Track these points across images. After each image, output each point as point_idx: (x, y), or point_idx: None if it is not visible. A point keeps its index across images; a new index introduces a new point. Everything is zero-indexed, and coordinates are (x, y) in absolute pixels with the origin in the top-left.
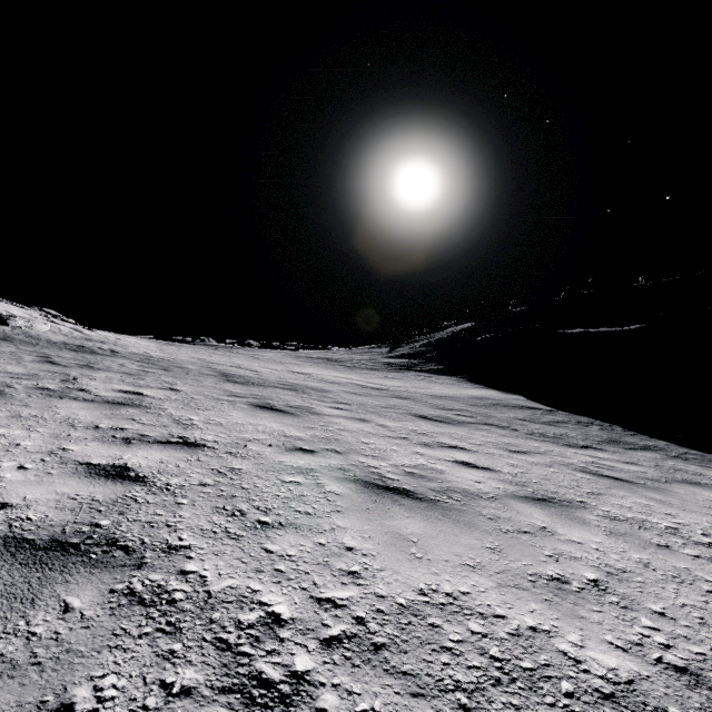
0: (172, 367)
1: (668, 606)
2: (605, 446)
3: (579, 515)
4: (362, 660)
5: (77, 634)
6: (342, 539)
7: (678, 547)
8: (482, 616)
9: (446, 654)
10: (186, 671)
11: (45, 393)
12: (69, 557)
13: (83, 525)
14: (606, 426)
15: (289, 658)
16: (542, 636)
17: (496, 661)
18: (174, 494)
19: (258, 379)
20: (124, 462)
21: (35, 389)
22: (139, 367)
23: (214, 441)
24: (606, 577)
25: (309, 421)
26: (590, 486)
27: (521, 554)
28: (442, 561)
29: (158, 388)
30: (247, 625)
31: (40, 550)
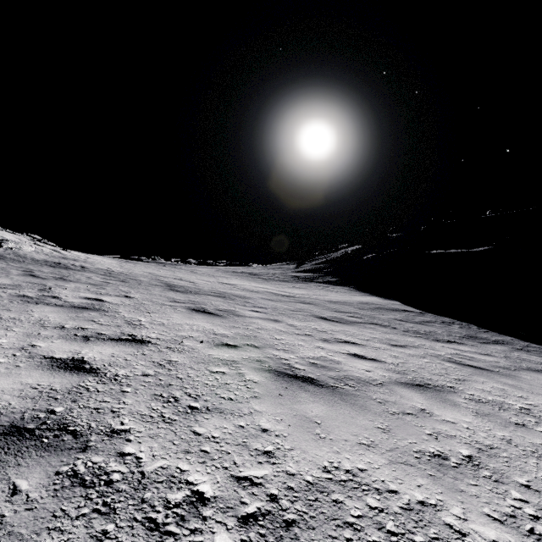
0: (128, 279)
1: (531, 479)
2: (465, 341)
3: (450, 398)
4: (275, 537)
5: (20, 517)
6: (258, 421)
7: (532, 426)
8: (378, 492)
9: (349, 530)
10: None
11: (24, 299)
12: (24, 442)
13: (40, 412)
14: (465, 325)
15: (210, 536)
16: (430, 510)
17: (392, 535)
18: (120, 383)
19: (195, 289)
20: (81, 356)
21: (16, 297)
22: (102, 279)
23: (157, 338)
24: (478, 453)
25: (234, 321)
26: (456, 374)
27: (406, 433)
28: (342, 440)
29: (116, 296)
30: (174, 504)
31: None
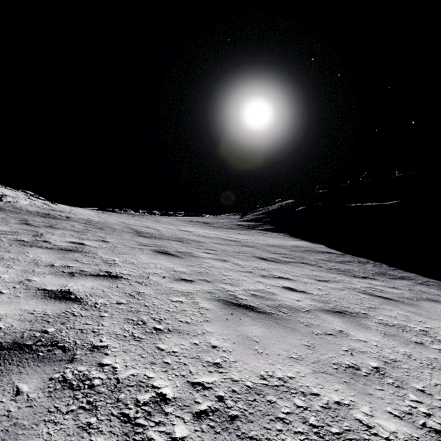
0: (105, 227)
1: (426, 385)
2: (377, 277)
3: (363, 322)
4: (221, 428)
5: (23, 412)
6: (209, 340)
7: (428, 344)
8: (303, 394)
9: (279, 423)
10: (98, 439)
11: (21, 243)
12: (24, 355)
13: (36, 332)
14: (377, 264)
15: (171, 427)
16: (344, 409)
17: (314, 427)
18: (99, 310)
19: (159, 235)
20: (68, 288)
21: (15, 241)
22: (83, 227)
23: (128, 274)
24: (384, 365)
25: (190, 261)
26: (369, 303)
27: (327, 349)
28: (275, 355)
29: (94, 240)
30: (143, 403)
31: (4, 349)
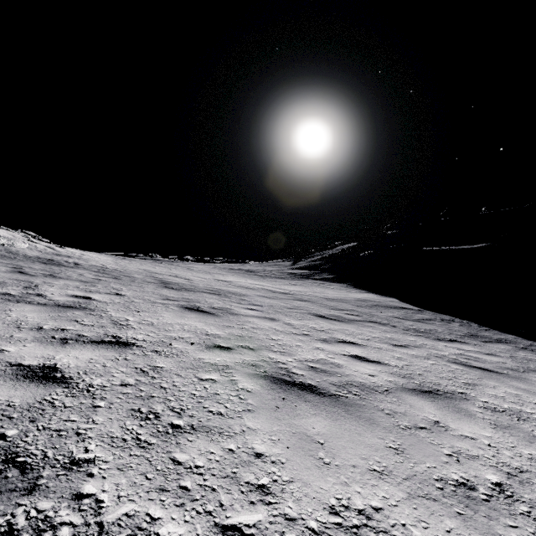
0: (122, 276)
1: None
2: (467, 340)
3: (463, 407)
4: None
5: None
6: (251, 443)
7: None
8: None
9: None
10: None
11: (5, 298)
12: None
13: None
14: (465, 323)
15: None
16: None
17: None
18: (93, 396)
19: (190, 286)
20: (54, 362)
21: None
22: (94, 276)
23: (143, 340)
24: (508, 480)
25: (228, 320)
26: (465, 377)
27: (423, 454)
28: (350, 466)
29: (105, 293)
30: None
31: None
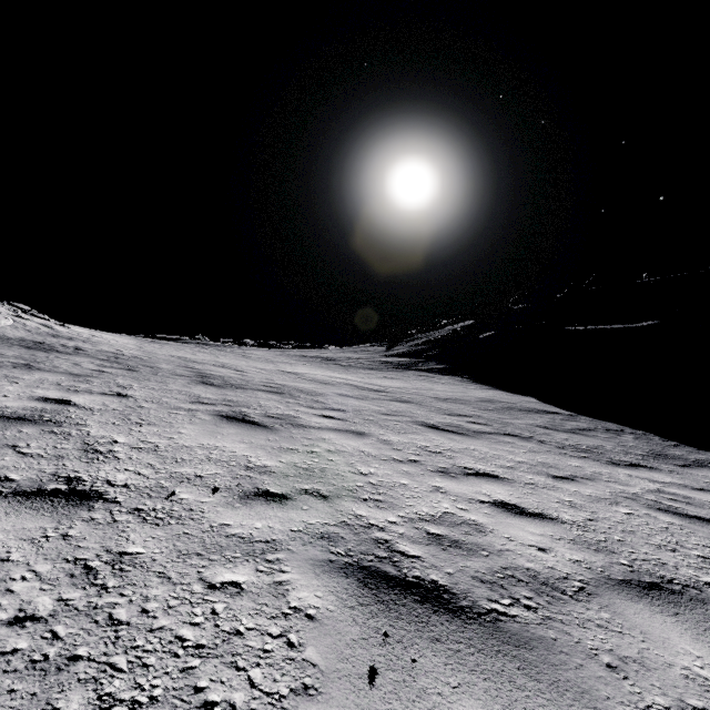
0: (141, 367)
1: None
2: (655, 463)
3: None
4: None
5: None
6: None
7: None
8: None
9: None
10: None
11: None
12: None
13: None
14: (640, 435)
15: None
16: None
17: None
18: None
19: (240, 381)
20: None
21: None
22: (97, 367)
23: (124, 484)
24: None
25: (289, 438)
26: (694, 543)
27: None
28: None
29: (100, 394)
30: None
31: None
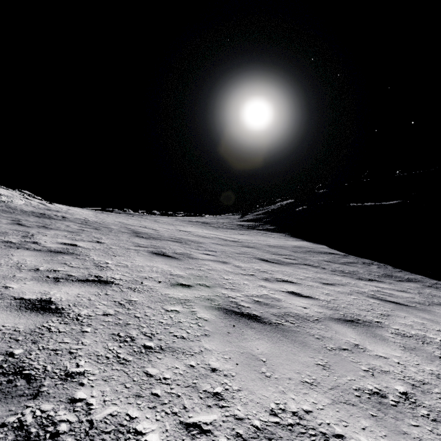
0: (101, 227)
1: None
2: (383, 279)
3: (379, 333)
4: None
5: None
6: (208, 360)
7: None
8: (324, 437)
9: None
10: None
11: (7, 245)
12: None
13: None
14: (382, 265)
15: None
16: None
17: None
18: (81, 323)
19: (157, 235)
20: (49, 296)
21: (1, 242)
22: (79, 227)
23: (120, 279)
24: (413, 390)
25: (188, 263)
26: (380, 309)
27: (345, 370)
28: (286, 379)
29: (88, 241)
30: None
31: None
